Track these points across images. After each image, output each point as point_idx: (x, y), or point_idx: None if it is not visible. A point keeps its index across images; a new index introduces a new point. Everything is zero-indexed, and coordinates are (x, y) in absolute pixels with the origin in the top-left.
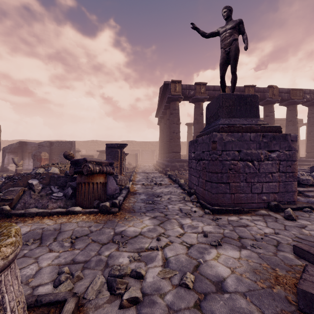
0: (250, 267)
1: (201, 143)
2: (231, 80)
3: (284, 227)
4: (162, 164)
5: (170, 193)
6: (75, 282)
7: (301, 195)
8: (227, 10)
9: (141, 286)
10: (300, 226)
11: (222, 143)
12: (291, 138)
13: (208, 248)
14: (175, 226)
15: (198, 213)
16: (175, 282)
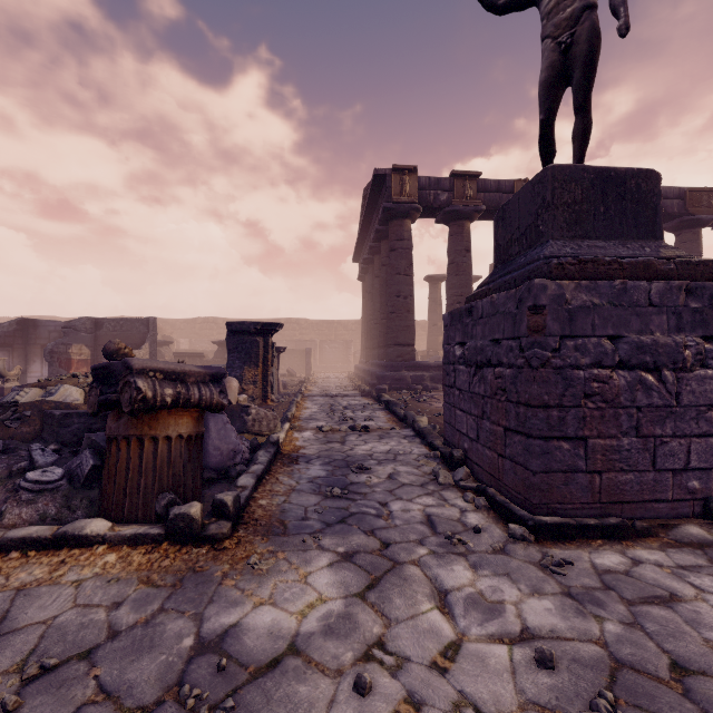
0: None
1: (489, 315)
2: (575, 130)
3: None
4: (370, 374)
5: (392, 456)
6: None
7: None
8: None
9: None
10: None
11: (564, 314)
12: None
13: None
14: (423, 604)
15: (490, 537)
16: None
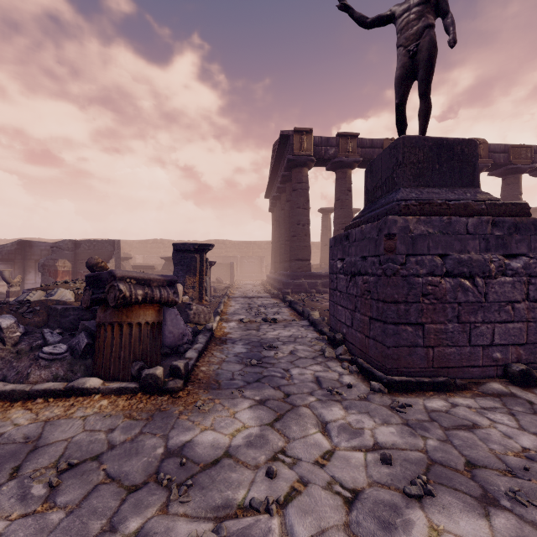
0: None
1: (359, 240)
2: (420, 111)
3: None
4: (277, 282)
5: (293, 339)
6: None
7: None
8: None
9: None
10: None
11: (409, 240)
12: None
13: (401, 504)
14: (311, 429)
15: (358, 390)
16: None
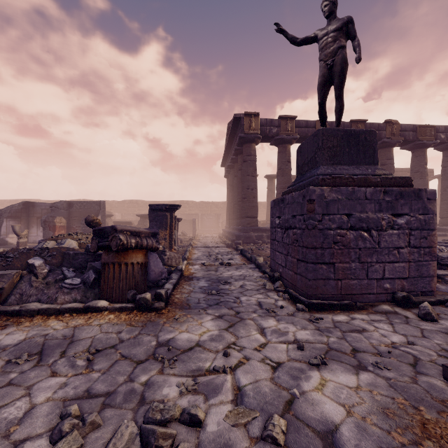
0: (378, 404)
1: (291, 203)
2: (336, 108)
3: (421, 333)
4: (231, 234)
5: (243, 277)
6: (87, 433)
7: (441, 280)
8: (330, 3)
9: (198, 441)
10: (445, 331)
11: (324, 204)
12: (427, 195)
13: (306, 368)
14: (253, 332)
15: (287, 310)
16: (254, 433)
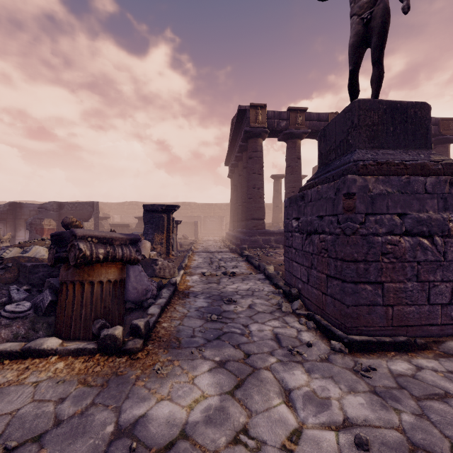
0: None
1: (315, 200)
2: (373, 77)
3: None
4: (235, 238)
5: (251, 292)
6: None
7: None
8: None
9: None
10: None
11: (368, 199)
12: None
13: None
14: (274, 399)
15: (318, 350)
16: None
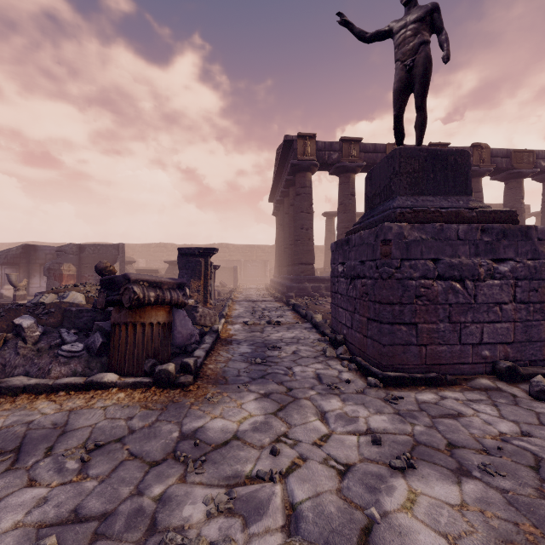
0: (495, 533)
1: (359, 245)
2: (416, 122)
3: (537, 419)
4: (281, 285)
5: (296, 340)
6: None
7: None
8: None
9: None
10: None
11: (403, 245)
12: (537, 234)
13: (387, 474)
14: (310, 417)
15: (355, 385)
16: None
